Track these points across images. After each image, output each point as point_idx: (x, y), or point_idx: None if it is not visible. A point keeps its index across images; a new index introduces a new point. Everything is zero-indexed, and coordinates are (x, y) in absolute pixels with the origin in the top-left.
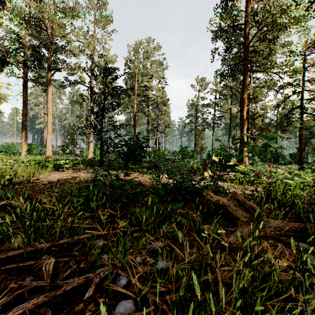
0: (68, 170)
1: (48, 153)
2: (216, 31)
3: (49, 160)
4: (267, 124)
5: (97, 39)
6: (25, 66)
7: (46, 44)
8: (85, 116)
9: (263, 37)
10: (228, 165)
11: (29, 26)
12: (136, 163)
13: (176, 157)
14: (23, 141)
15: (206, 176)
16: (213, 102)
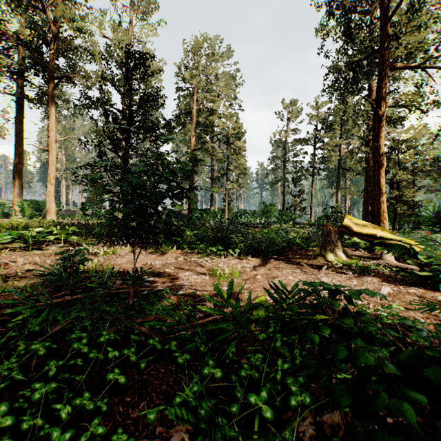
0: (52, 247)
1: (49, 214)
2: (328, 2)
3: (32, 226)
4: (422, 162)
5: (131, 34)
6: (19, 77)
7: (44, 35)
8: (120, 160)
9: (419, 3)
10: (379, 238)
11: (16, 5)
12: (168, 239)
13: (258, 221)
14: (16, 194)
15: (336, 263)
16: (314, 135)
